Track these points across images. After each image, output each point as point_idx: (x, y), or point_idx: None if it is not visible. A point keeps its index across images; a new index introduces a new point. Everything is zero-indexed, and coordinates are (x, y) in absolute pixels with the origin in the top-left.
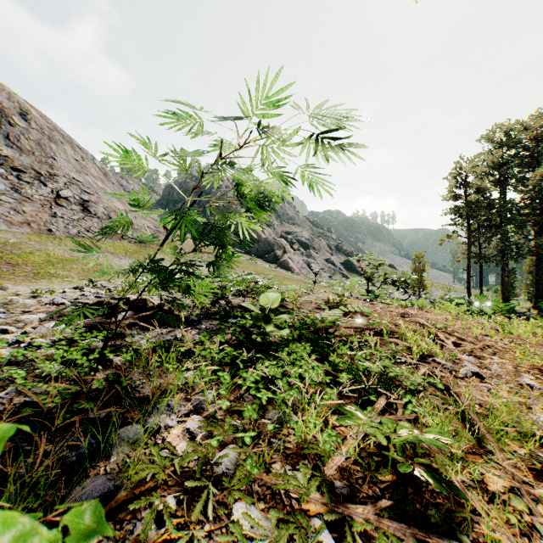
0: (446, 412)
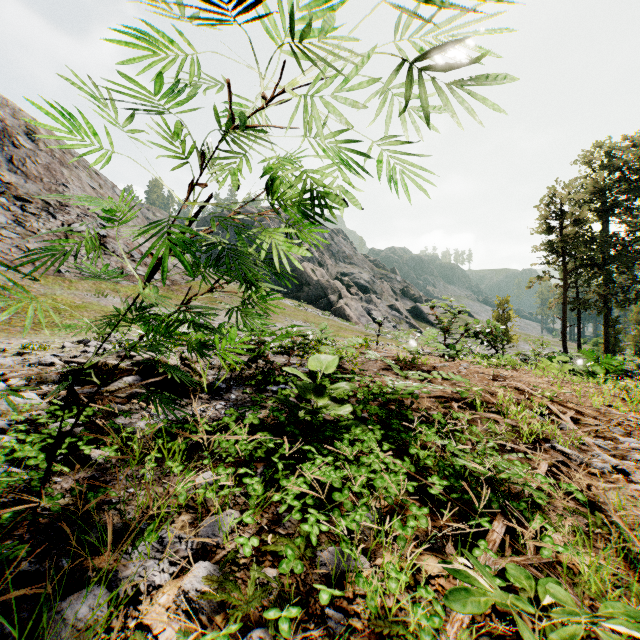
0: (607, 552)
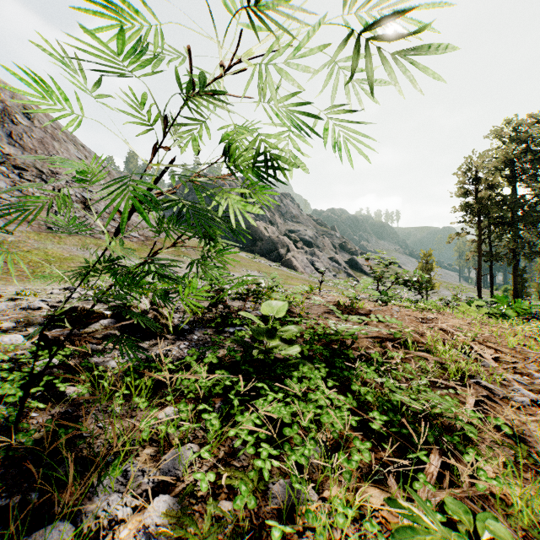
0: (537, 485)
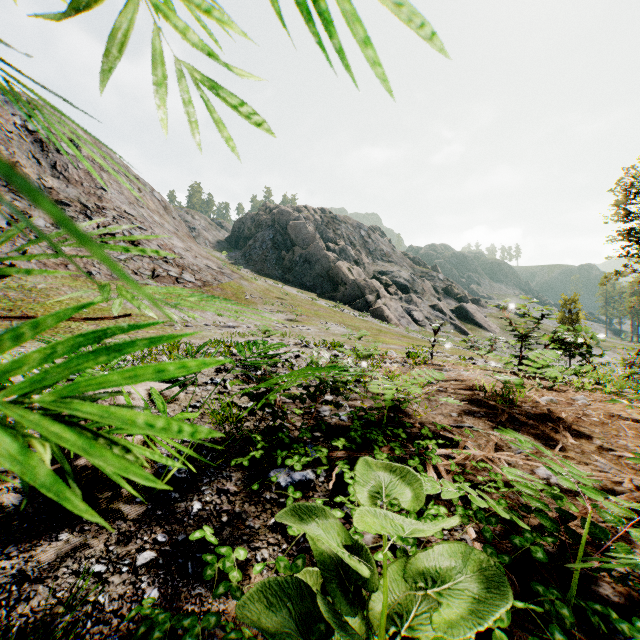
0: None
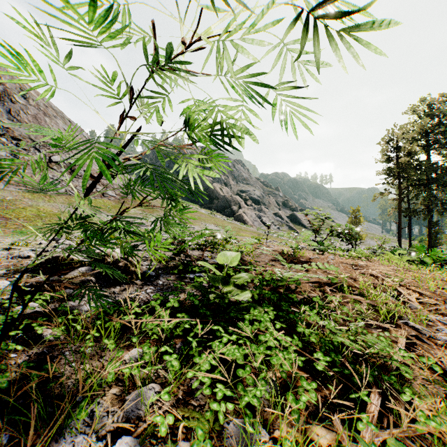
0: None
